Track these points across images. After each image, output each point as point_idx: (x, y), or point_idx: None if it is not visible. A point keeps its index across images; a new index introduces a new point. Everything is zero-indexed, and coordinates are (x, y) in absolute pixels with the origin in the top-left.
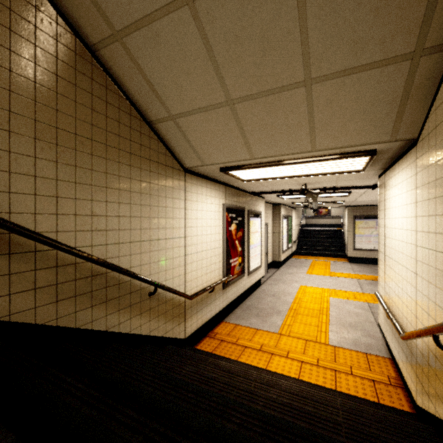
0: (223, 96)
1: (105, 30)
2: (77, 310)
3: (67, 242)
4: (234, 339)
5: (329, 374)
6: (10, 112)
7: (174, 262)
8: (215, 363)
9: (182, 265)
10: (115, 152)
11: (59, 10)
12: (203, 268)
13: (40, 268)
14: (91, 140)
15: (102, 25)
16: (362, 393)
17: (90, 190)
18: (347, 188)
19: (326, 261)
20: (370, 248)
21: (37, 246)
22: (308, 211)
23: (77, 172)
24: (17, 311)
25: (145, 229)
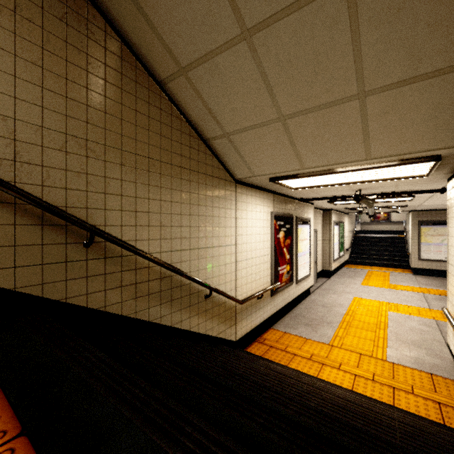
0: (275, 113)
1: (173, 67)
2: (150, 306)
3: (143, 249)
4: (283, 346)
5: (386, 390)
6: (105, 146)
7: (226, 268)
8: (266, 366)
9: (233, 271)
10: (178, 170)
11: (137, 56)
12: (252, 274)
13: (124, 270)
14: (160, 162)
15: (170, 64)
16: (424, 414)
17: (159, 204)
18: (409, 193)
19: (385, 271)
20: (440, 259)
21: (123, 252)
22: (363, 216)
23: (150, 189)
24: (110, 304)
25: (201, 237)
